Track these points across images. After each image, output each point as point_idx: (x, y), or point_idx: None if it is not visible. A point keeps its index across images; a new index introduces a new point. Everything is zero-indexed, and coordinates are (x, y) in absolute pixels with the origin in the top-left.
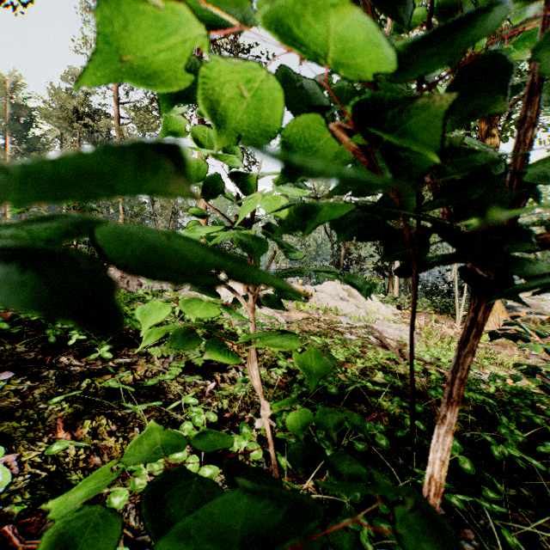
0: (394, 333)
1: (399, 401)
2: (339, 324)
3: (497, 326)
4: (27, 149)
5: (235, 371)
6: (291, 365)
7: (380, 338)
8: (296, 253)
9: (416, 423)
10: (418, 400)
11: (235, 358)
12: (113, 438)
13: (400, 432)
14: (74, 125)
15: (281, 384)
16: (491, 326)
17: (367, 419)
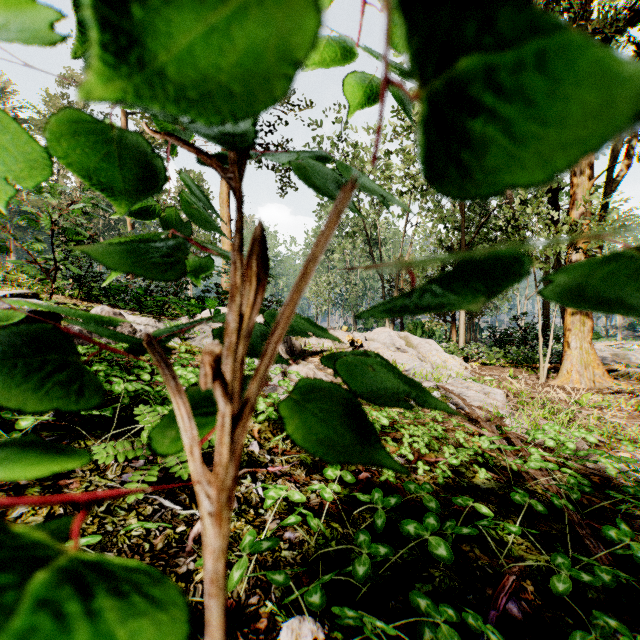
0: (478, 398)
1: (571, 569)
2: None
3: (591, 382)
4: None
5: (251, 482)
6: (348, 476)
7: (459, 404)
8: None
9: None
10: (556, 524)
11: None
12: None
13: (579, 639)
14: None
15: (330, 506)
16: (583, 382)
17: (501, 598)
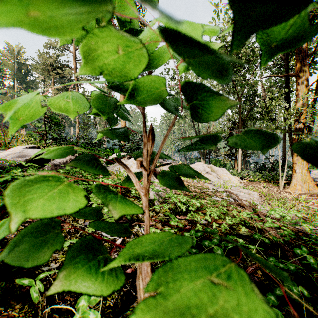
0: (245, 196)
1: (275, 262)
2: (207, 189)
3: (307, 190)
4: (26, 87)
5: (138, 227)
6: (180, 225)
7: (235, 199)
8: (212, 104)
9: (299, 289)
10: (277, 251)
11: (113, 277)
12: (19, 304)
13: (278, 290)
14: (51, 73)
15: None
16: (303, 190)
17: None
